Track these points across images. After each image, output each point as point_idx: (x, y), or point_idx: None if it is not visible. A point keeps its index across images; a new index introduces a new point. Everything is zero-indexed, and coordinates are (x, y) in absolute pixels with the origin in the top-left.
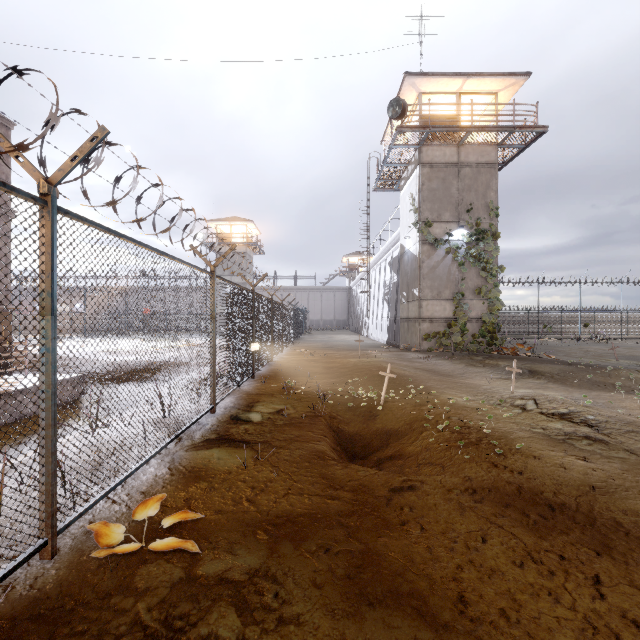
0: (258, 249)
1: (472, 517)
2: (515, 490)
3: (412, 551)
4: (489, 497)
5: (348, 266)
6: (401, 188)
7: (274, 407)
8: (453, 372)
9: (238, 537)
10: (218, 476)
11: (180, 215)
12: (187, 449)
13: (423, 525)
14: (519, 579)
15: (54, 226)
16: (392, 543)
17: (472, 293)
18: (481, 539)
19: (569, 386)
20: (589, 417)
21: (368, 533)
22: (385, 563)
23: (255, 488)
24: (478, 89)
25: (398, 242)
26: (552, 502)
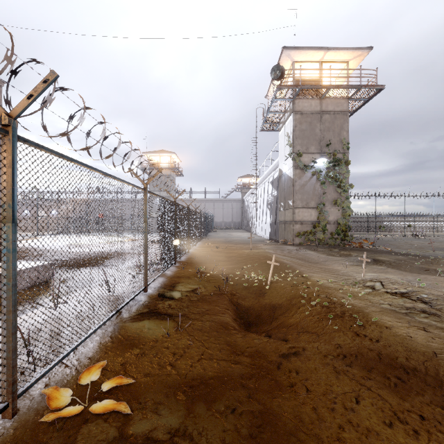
0: (179, 172)
1: (345, 380)
2: (376, 356)
3: (301, 411)
4: (356, 362)
5: (242, 184)
6: (280, 129)
7: (190, 287)
8: (318, 260)
9: (162, 398)
10: (148, 343)
11: (119, 145)
12: (125, 321)
13: (308, 387)
14: (391, 439)
15: (14, 151)
16: (284, 404)
17: (330, 203)
18: (355, 400)
19: (403, 271)
20: (423, 296)
21: (265, 394)
22: (280, 423)
23: (176, 354)
24: (335, 59)
25: (277, 167)
26: (406, 366)
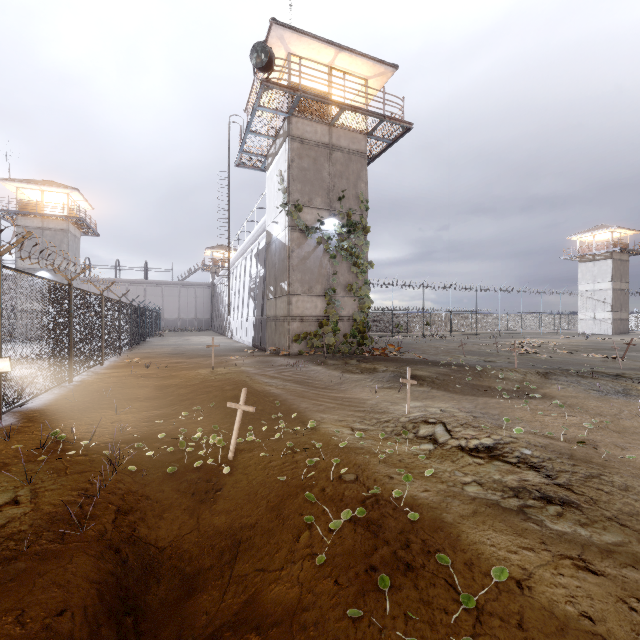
0: (88, 228)
1: None
2: None
3: None
4: None
5: (212, 260)
6: (268, 166)
7: None
8: (329, 382)
9: None
10: None
11: None
12: None
13: None
14: None
15: None
16: None
17: (344, 289)
18: None
19: (453, 393)
20: (525, 453)
21: None
22: None
23: None
24: (350, 69)
25: (265, 231)
26: None
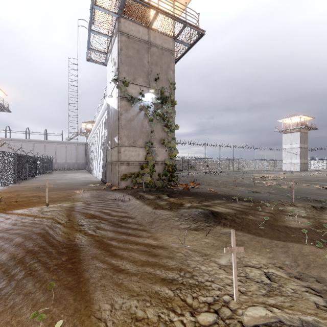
0: (1, 106)
1: None
2: None
3: None
4: None
5: (85, 129)
6: (108, 60)
7: None
8: (142, 220)
9: None
10: None
11: None
12: None
13: None
14: None
15: None
16: None
17: (158, 143)
18: None
19: (259, 235)
20: None
21: None
22: None
23: None
24: None
25: None
26: None
